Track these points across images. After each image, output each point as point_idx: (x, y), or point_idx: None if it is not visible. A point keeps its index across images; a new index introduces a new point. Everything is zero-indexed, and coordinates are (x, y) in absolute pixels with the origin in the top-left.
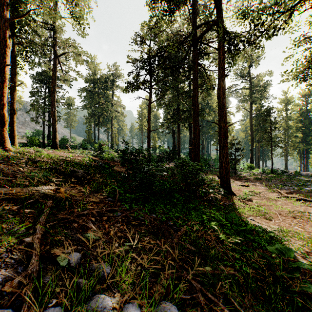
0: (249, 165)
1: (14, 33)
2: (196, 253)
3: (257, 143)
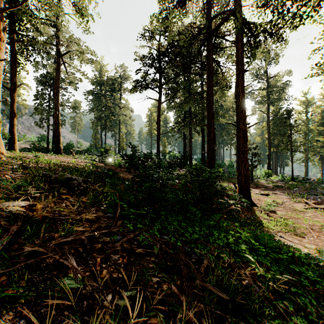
0: (266, 172)
1: (15, 31)
2: (229, 302)
3: (275, 148)
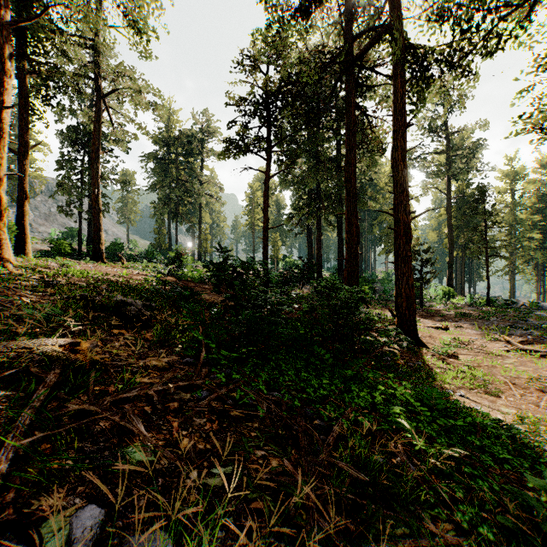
0: (446, 291)
1: (26, 55)
2: (369, 486)
3: (460, 251)
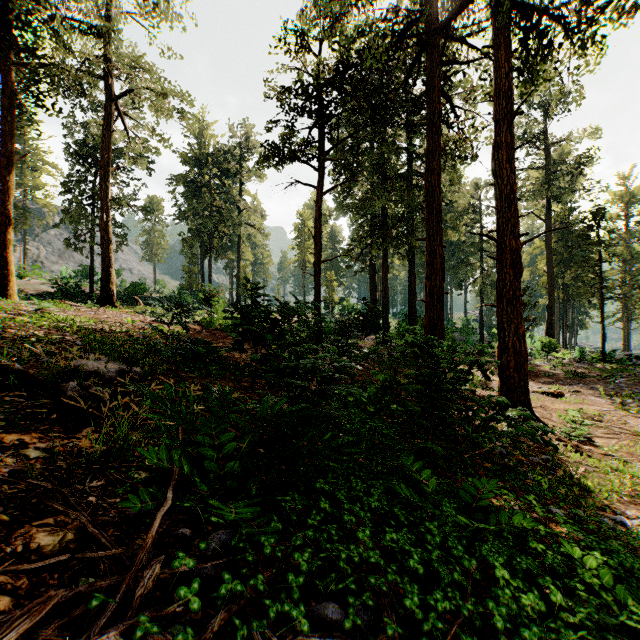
0: (546, 343)
1: (10, 40)
2: None
3: (561, 292)
